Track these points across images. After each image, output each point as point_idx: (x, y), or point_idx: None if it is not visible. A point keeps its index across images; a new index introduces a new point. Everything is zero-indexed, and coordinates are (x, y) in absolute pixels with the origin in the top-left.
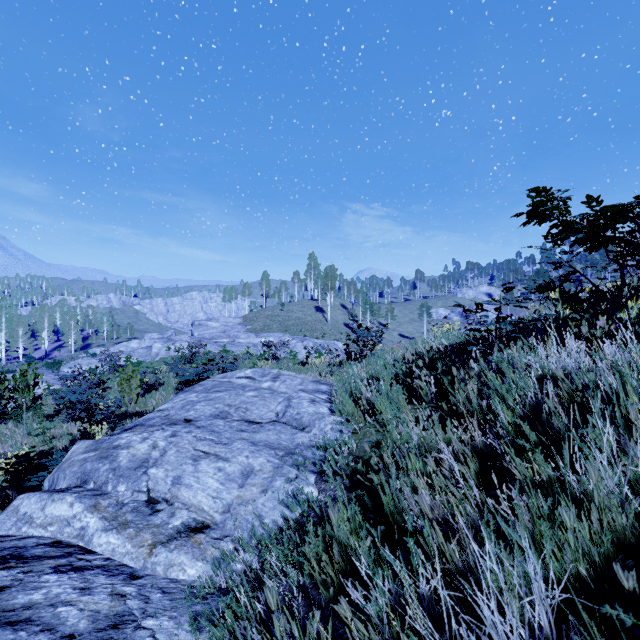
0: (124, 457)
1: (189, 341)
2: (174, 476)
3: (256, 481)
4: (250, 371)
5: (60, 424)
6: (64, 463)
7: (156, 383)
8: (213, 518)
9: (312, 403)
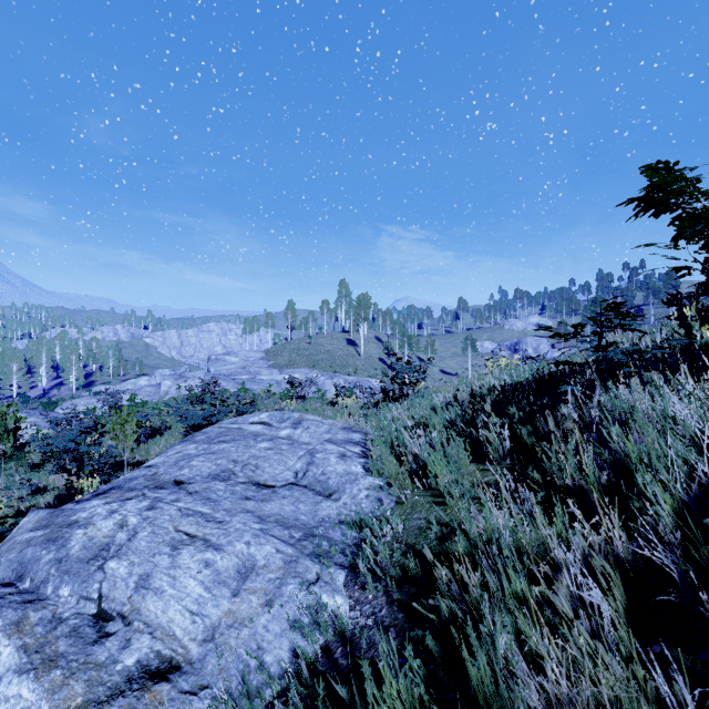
0: (77, 541)
1: (203, 378)
2: (140, 574)
3: (258, 585)
4: (266, 415)
5: (46, 476)
6: (4, 544)
7: (162, 427)
8: (187, 652)
9: (342, 459)
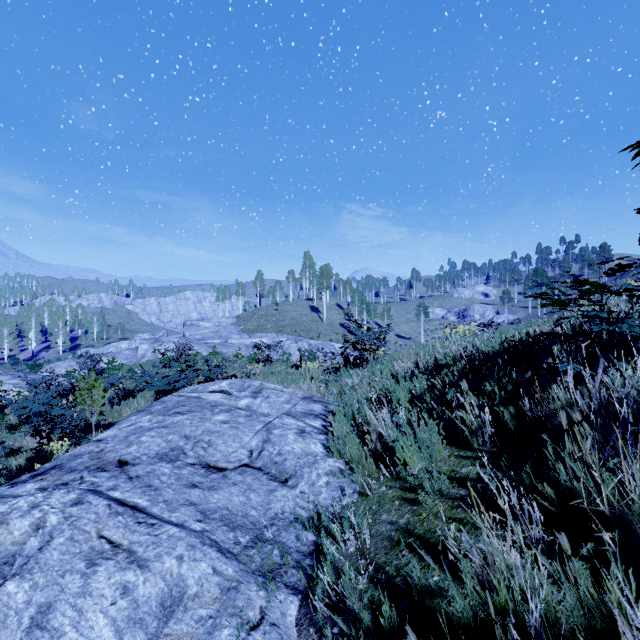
0: None
1: (177, 342)
2: (40, 604)
3: (183, 628)
4: (226, 383)
5: (22, 437)
6: None
7: (136, 389)
8: None
9: (300, 436)
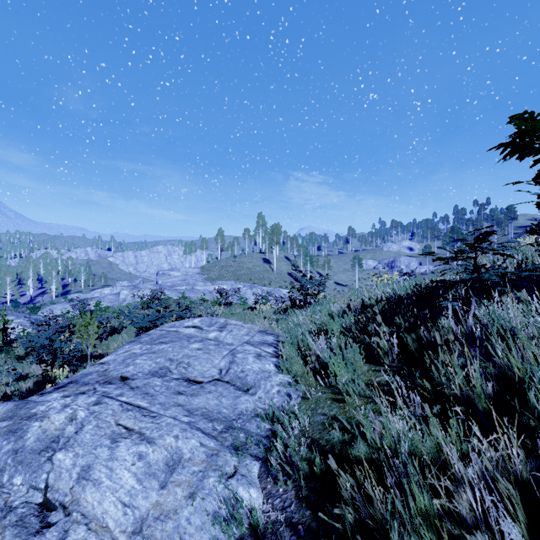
0: (33, 433)
1: (152, 288)
2: (83, 466)
3: (183, 477)
4: (198, 320)
5: (28, 365)
6: None
7: (120, 326)
8: None
9: (258, 358)
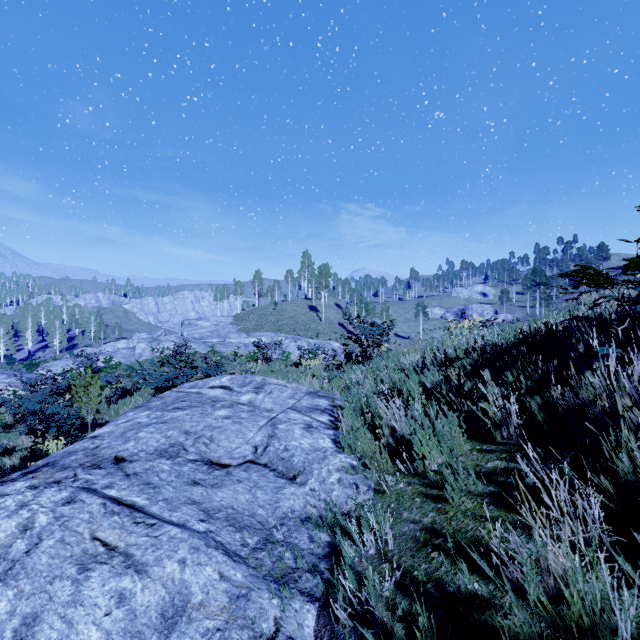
0: None
1: (175, 341)
2: (25, 615)
3: None
4: (227, 378)
5: (17, 436)
6: None
7: (134, 387)
8: None
9: (307, 431)
